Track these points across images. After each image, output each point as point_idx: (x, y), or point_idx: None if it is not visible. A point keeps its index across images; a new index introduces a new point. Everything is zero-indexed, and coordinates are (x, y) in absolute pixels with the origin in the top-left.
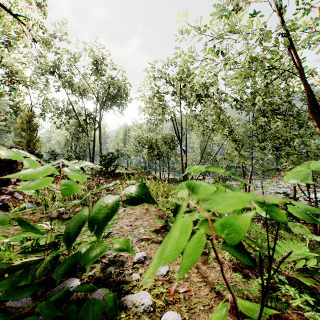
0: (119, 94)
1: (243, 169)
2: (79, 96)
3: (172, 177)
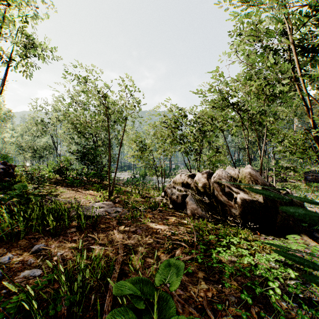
0: (3, 112)
1: None
2: None
3: None
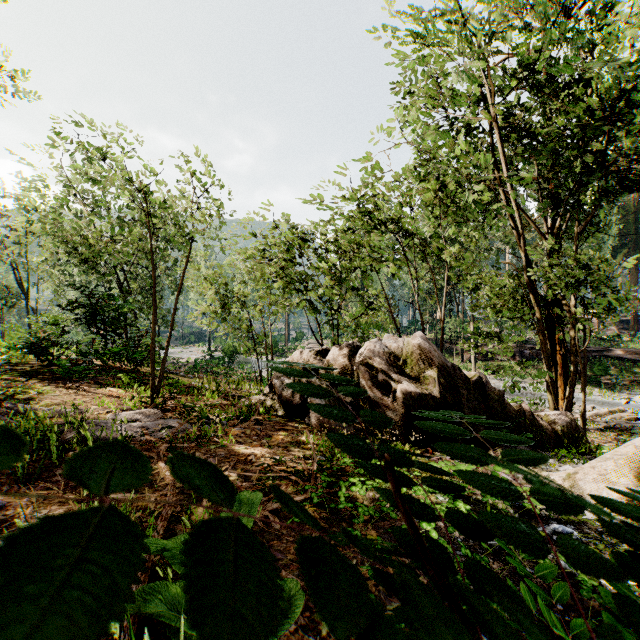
0: None
1: None
2: None
3: None
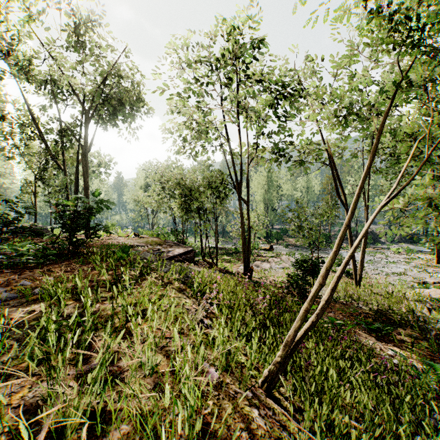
0: (126, 97)
1: (350, 235)
2: (49, 98)
3: (222, 246)
